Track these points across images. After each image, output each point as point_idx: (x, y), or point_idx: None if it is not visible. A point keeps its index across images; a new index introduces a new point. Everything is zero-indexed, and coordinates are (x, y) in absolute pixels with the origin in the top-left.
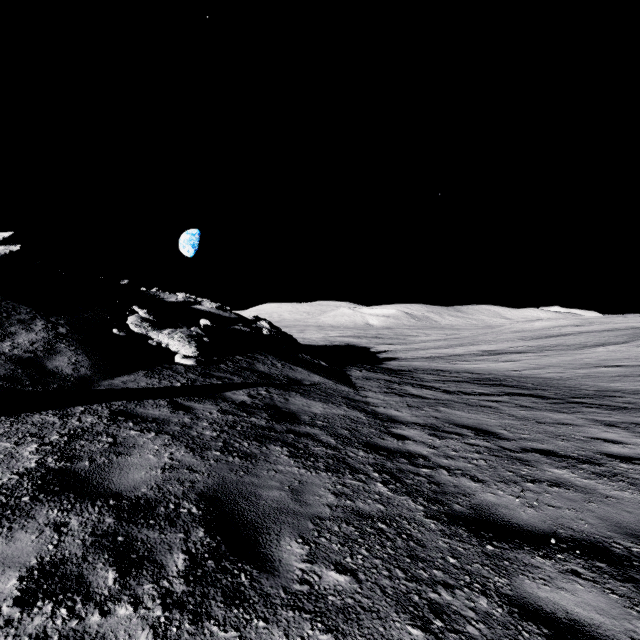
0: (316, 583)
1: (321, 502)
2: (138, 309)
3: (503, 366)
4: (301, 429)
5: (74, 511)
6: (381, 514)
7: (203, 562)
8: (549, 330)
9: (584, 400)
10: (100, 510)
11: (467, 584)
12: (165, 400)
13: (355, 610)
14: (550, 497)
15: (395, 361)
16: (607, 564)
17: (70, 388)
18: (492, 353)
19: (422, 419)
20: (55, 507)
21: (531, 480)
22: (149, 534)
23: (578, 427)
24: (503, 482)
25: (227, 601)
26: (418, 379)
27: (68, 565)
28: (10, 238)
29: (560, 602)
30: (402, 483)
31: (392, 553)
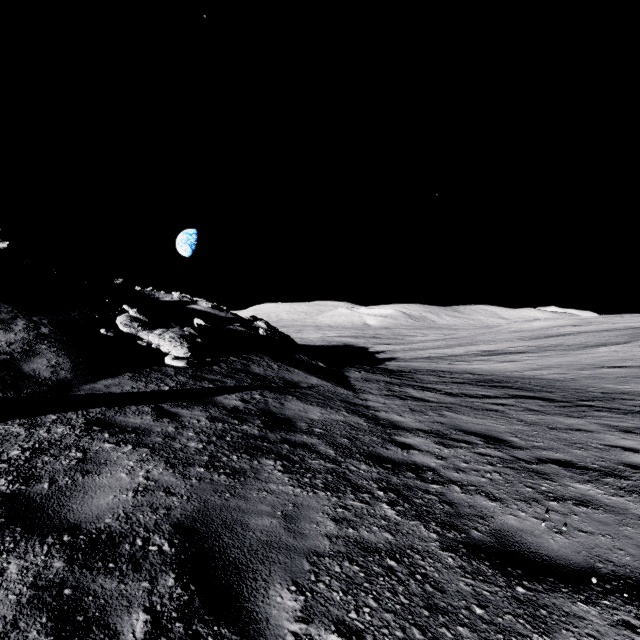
0: None
1: (319, 532)
2: (129, 308)
3: (504, 367)
4: (297, 438)
5: (16, 552)
6: (389, 546)
7: (169, 625)
8: (548, 330)
9: (593, 403)
10: (49, 550)
11: None
12: (149, 406)
13: None
14: (579, 519)
15: (394, 361)
16: None
17: (46, 393)
18: (492, 353)
19: (426, 425)
20: None
21: (554, 498)
22: (105, 584)
23: (593, 433)
24: (523, 501)
25: None
26: (419, 380)
27: None
28: None
29: None
30: (411, 503)
31: (406, 603)
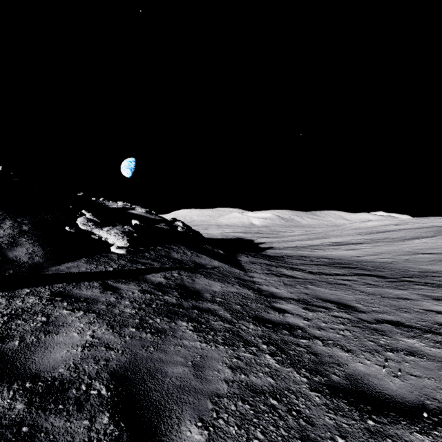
0: None
1: (219, 377)
2: (86, 212)
3: (348, 253)
4: (204, 305)
5: None
6: (272, 388)
7: None
8: (378, 228)
9: (413, 279)
10: (14, 394)
11: None
12: (98, 282)
13: None
14: (409, 366)
15: (271, 249)
16: None
17: (23, 273)
18: (339, 244)
19: (296, 295)
20: None
21: (390, 349)
22: (55, 422)
23: (414, 301)
24: (368, 351)
25: None
26: (289, 263)
27: None
28: None
29: None
30: (286, 354)
31: (285, 435)
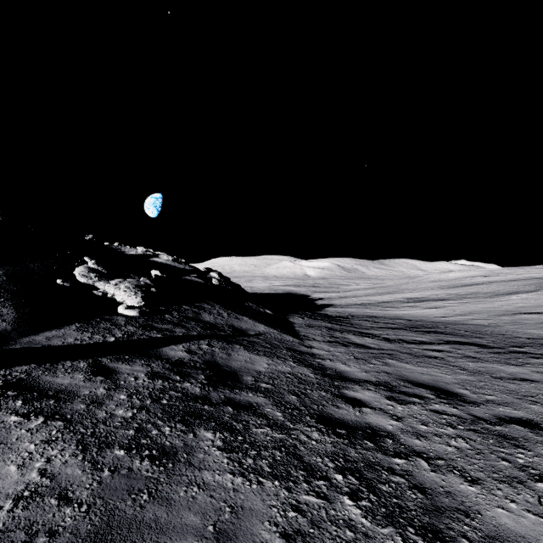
0: None
1: None
2: (89, 260)
3: (430, 312)
4: (242, 397)
5: None
6: None
7: None
8: (462, 280)
9: (525, 349)
10: None
11: None
12: (87, 361)
13: None
14: None
15: (332, 307)
16: None
17: None
18: (417, 300)
19: (373, 375)
20: None
21: (538, 476)
22: None
23: (540, 384)
24: (506, 482)
25: None
26: (357, 326)
27: None
28: None
29: None
30: (377, 493)
31: None
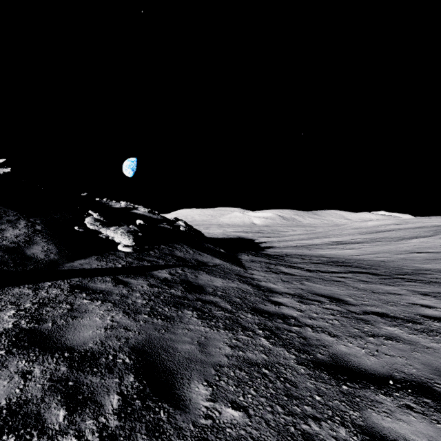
0: (217, 418)
1: (221, 353)
2: (93, 213)
3: (347, 252)
4: (206, 298)
5: (37, 361)
6: (265, 362)
7: (132, 402)
8: (378, 227)
9: (405, 276)
10: (57, 361)
11: (330, 417)
12: (110, 277)
13: (247, 440)
14: (386, 348)
15: (272, 249)
16: (432, 400)
17: (42, 268)
18: (339, 243)
19: (292, 290)
20: (23, 358)
21: (372, 335)
22: (92, 379)
23: (402, 296)
24: (352, 337)
25: (149, 433)
26: (288, 261)
27: (29, 405)
28: (4, 163)
29: (400, 431)
30: (279, 338)
31: (273, 393)
